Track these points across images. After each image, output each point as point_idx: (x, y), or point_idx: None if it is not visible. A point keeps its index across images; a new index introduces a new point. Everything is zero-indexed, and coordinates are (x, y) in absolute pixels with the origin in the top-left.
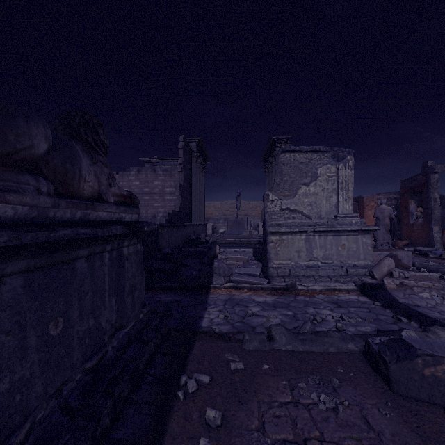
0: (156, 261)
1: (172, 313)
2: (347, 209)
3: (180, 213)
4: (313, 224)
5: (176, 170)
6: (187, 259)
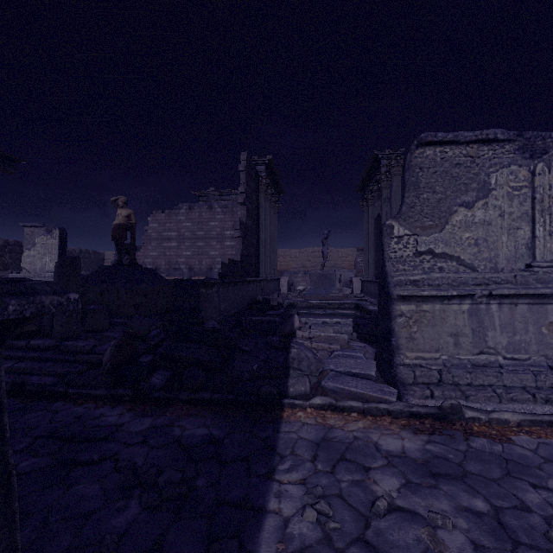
0: (190, 345)
1: (194, 486)
2: (552, 252)
3: (241, 263)
4: (484, 282)
5: (240, 205)
6: (246, 337)
